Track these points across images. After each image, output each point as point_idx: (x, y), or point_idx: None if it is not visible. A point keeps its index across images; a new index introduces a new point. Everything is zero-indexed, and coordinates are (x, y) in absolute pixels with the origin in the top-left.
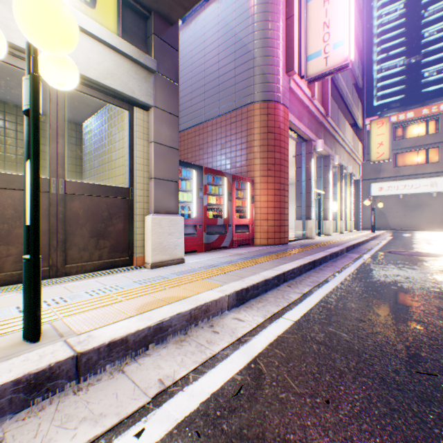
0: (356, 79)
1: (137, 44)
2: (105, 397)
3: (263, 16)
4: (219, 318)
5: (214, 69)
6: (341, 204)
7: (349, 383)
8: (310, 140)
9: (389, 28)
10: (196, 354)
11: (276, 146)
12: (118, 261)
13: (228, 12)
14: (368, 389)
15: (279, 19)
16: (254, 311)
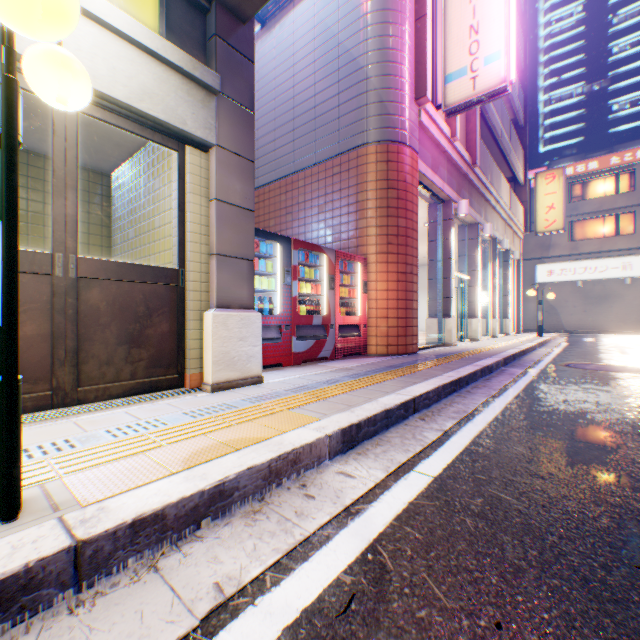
0: (515, 112)
1: (190, 50)
2: (121, 619)
3: (381, 17)
4: (315, 472)
5: (309, 95)
6: (494, 295)
7: (531, 590)
8: (449, 201)
9: (561, 40)
10: (278, 537)
11: (400, 208)
12: (160, 382)
13: (329, 11)
14: (564, 601)
15: (404, 21)
16: (370, 460)
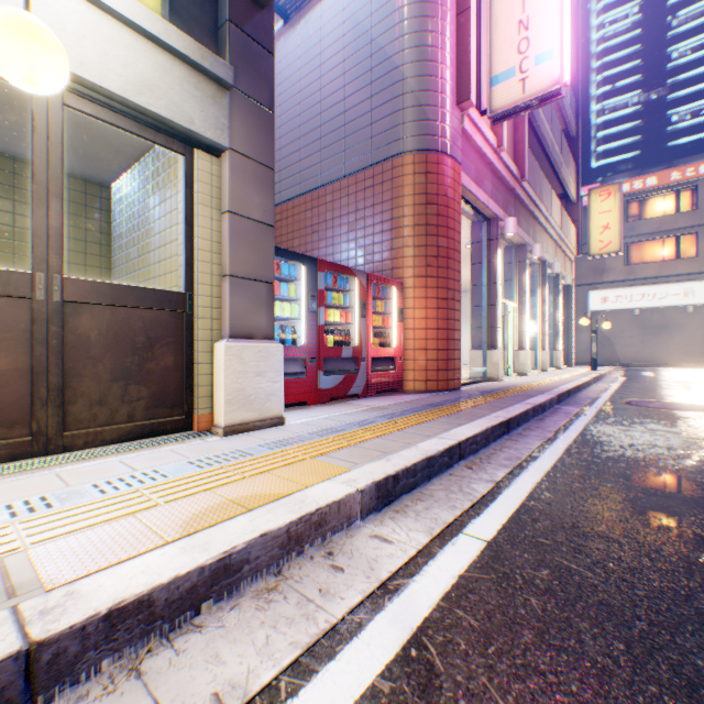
0: (566, 122)
1: (199, 38)
2: None
3: (418, 10)
4: (344, 535)
5: (338, 99)
6: (543, 324)
7: (623, 702)
8: (495, 219)
9: (616, 44)
10: (298, 625)
11: (440, 226)
12: (164, 424)
13: (361, 4)
14: None
15: (445, 15)
16: (410, 519)
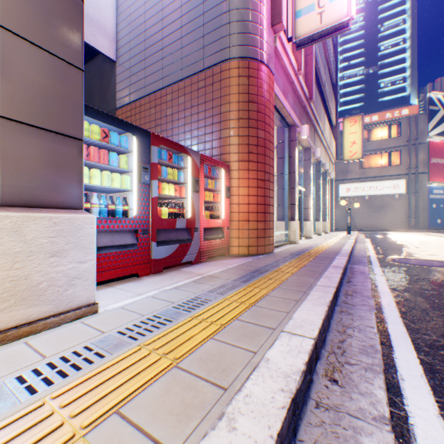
0: (331, 73)
1: None
2: None
3: None
4: None
5: (176, 16)
6: (319, 203)
7: None
8: (294, 125)
9: (350, 38)
10: None
11: (260, 121)
12: None
13: None
14: None
15: None
16: None
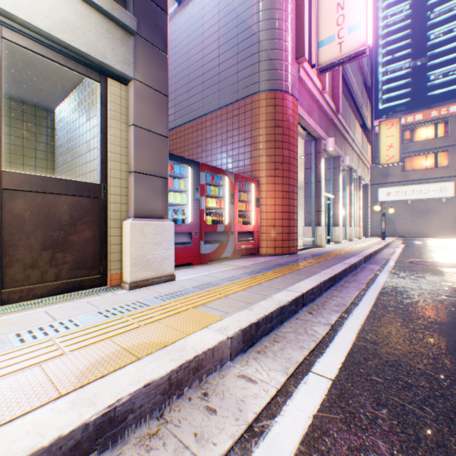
0: (365, 77)
1: None
2: None
3: None
4: (217, 376)
5: (214, 56)
6: (351, 209)
7: None
8: (320, 139)
9: (394, 29)
10: None
11: (284, 142)
12: (84, 281)
13: None
14: None
15: None
16: (269, 359)
